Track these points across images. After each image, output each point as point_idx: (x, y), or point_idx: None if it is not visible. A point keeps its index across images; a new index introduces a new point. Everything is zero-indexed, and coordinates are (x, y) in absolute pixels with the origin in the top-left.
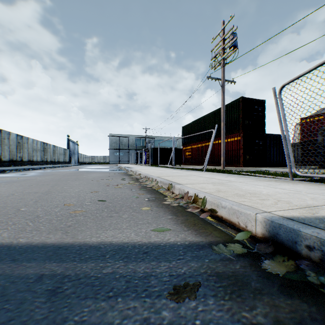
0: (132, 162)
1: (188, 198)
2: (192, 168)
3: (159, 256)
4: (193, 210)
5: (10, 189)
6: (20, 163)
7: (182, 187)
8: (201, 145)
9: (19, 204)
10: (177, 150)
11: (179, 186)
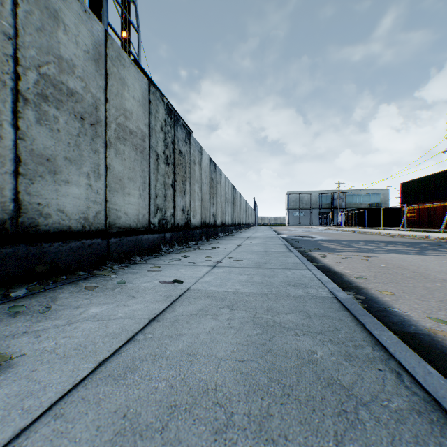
0: (328, 225)
1: (438, 239)
2: (428, 230)
3: (438, 242)
4: (441, 241)
5: (345, 237)
6: (248, 225)
7: (434, 236)
8: (430, 206)
9: (375, 239)
10: (391, 210)
11: (432, 236)
